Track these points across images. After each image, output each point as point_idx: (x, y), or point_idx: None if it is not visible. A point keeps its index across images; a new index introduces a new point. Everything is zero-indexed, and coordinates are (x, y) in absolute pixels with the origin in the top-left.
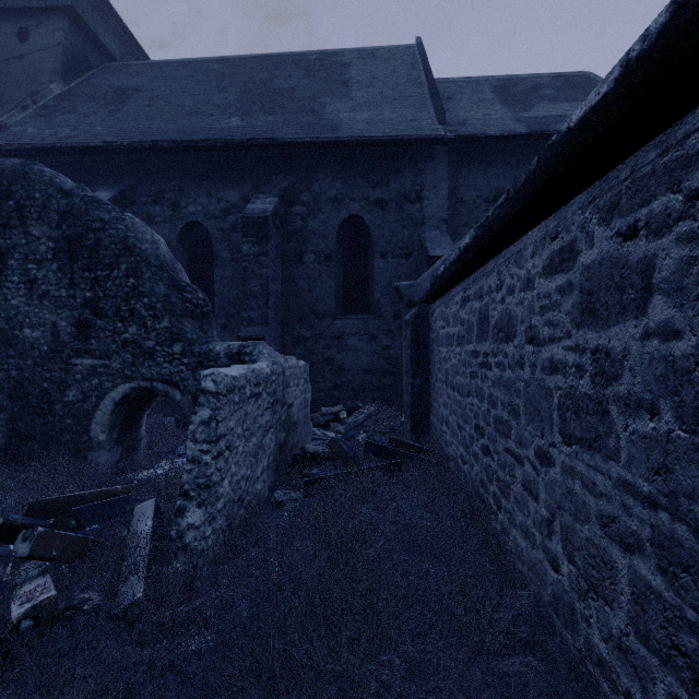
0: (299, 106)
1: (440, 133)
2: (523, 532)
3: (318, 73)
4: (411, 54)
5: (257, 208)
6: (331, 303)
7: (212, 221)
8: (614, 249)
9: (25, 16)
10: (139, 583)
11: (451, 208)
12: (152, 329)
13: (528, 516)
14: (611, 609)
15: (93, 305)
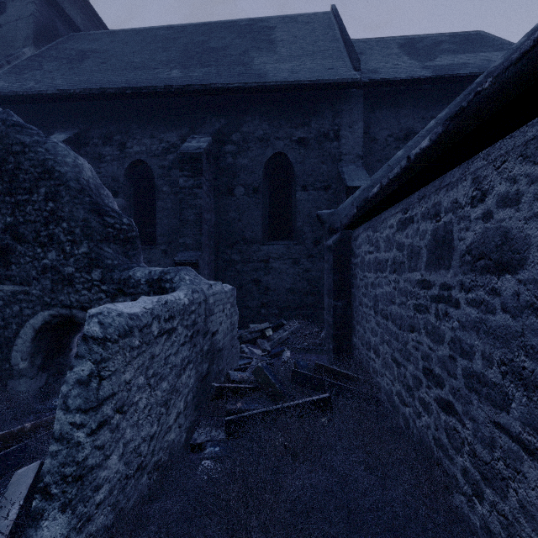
0: (231, 60)
1: (356, 77)
2: None
3: (247, 35)
4: (327, 18)
5: (192, 145)
6: (258, 230)
7: (154, 159)
8: None
9: None
10: None
11: (365, 145)
12: (71, 254)
13: None
14: None
15: (13, 230)
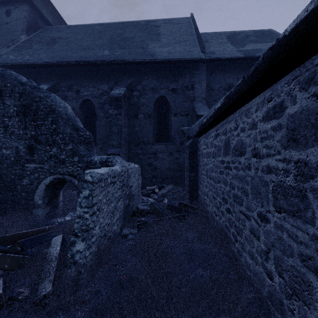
0: (136, 45)
1: (202, 57)
2: (250, 255)
3: (145, 30)
4: (188, 21)
5: (116, 92)
6: (151, 137)
7: (95, 99)
8: (310, 104)
9: (9, 4)
10: (49, 283)
11: (207, 92)
12: (63, 149)
13: (253, 247)
14: (308, 309)
15: (35, 138)
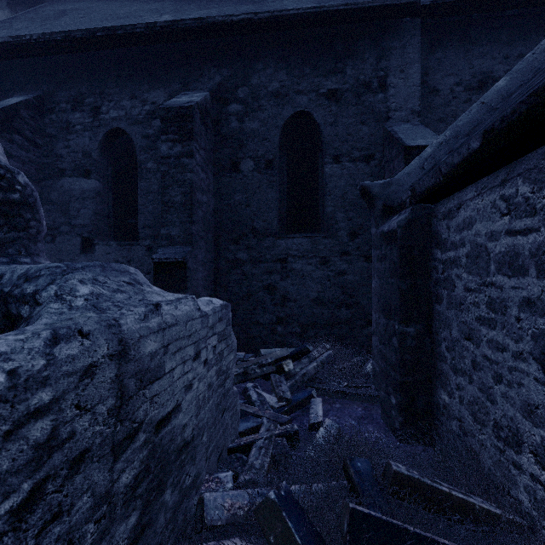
0: (238, 1)
1: None
2: None
3: None
4: None
5: (181, 100)
6: (273, 218)
7: (136, 126)
8: None
9: None
10: None
11: (422, 99)
12: None
13: None
14: None
15: None
